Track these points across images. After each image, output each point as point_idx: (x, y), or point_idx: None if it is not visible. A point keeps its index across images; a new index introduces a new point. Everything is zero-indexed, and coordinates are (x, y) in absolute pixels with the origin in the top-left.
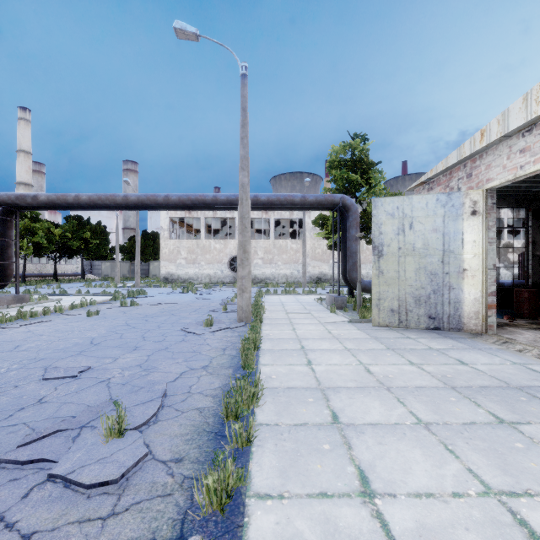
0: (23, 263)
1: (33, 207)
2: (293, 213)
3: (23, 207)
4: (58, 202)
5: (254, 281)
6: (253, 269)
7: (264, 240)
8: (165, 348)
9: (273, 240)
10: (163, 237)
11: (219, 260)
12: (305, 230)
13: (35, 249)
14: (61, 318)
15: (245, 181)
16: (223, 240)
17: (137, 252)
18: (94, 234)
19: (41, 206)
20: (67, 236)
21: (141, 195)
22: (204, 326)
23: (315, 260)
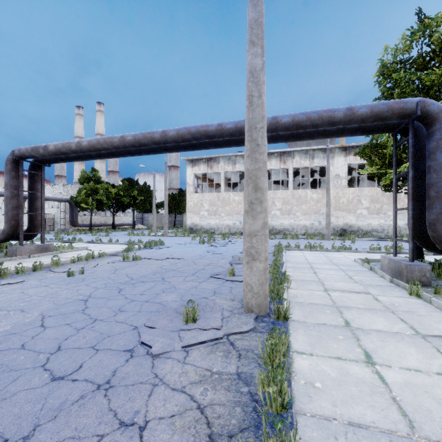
0: (94, 216)
1: (53, 160)
2: (313, 161)
3: (45, 161)
4: (64, 151)
5: (271, 232)
6: (271, 220)
7: (282, 190)
8: (19, 441)
9: (292, 190)
10: (188, 192)
11: (238, 211)
12: (328, 177)
13: (98, 205)
14: (40, 277)
15: (257, 64)
16: (241, 193)
17: (165, 205)
18: (142, 193)
19: (58, 158)
20: (121, 194)
21: (137, 133)
22: (183, 319)
23: (339, 210)
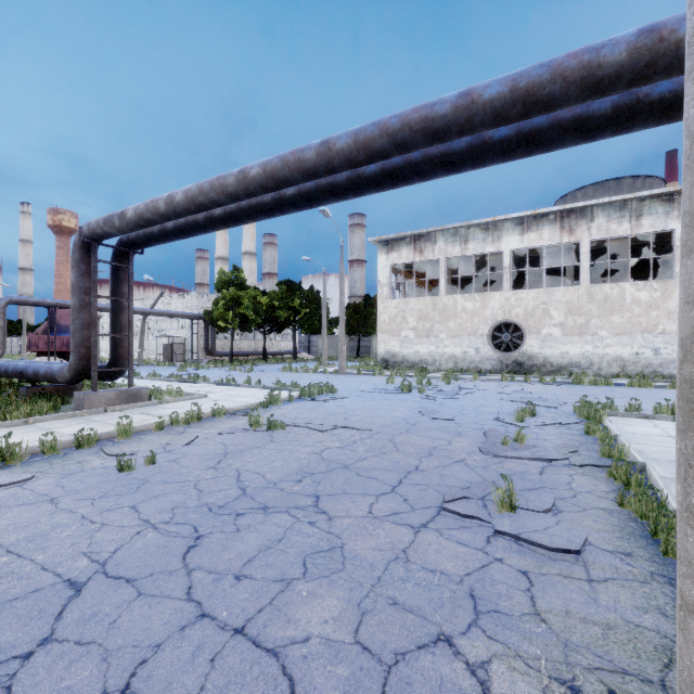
0: (238, 340)
1: (143, 241)
2: (639, 223)
3: (133, 244)
4: (149, 217)
5: (542, 369)
6: (540, 346)
7: (565, 287)
8: None
9: (588, 285)
10: (380, 297)
11: (472, 330)
12: None
13: (241, 322)
14: (71, 468)
15: None
16: (478, 295)
17: (340, 320)
18: (307, 303)
19: (150, 236)
20: (275, 305)
21: (270, 158)
22: None
23: None
